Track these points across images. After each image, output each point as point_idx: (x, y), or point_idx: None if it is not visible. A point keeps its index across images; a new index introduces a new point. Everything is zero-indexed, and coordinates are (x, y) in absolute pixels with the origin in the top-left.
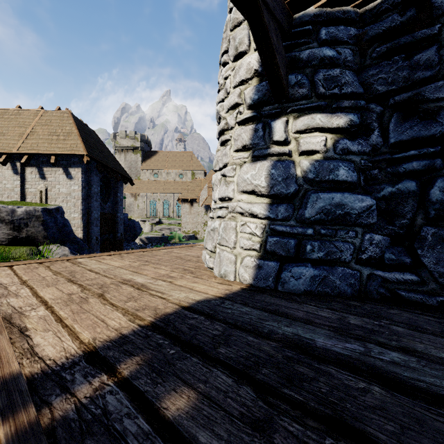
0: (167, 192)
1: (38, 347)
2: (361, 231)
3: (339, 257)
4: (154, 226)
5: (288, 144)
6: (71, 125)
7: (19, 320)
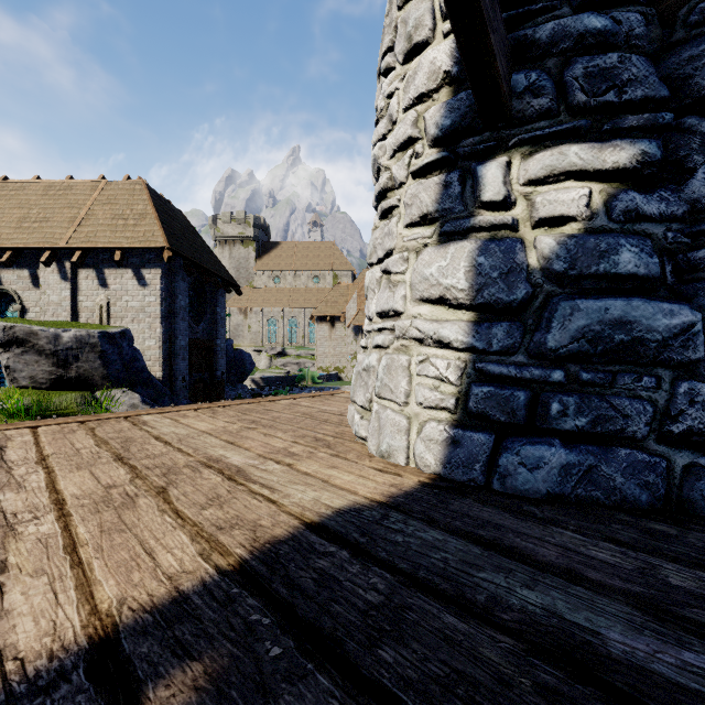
0: (294, 306)
1: (7, 618)
2: (670, 376)
3: (621, 427)
4: (274, 359)
5: (512, 207)
6: (146, 202)
7: (0, 545)
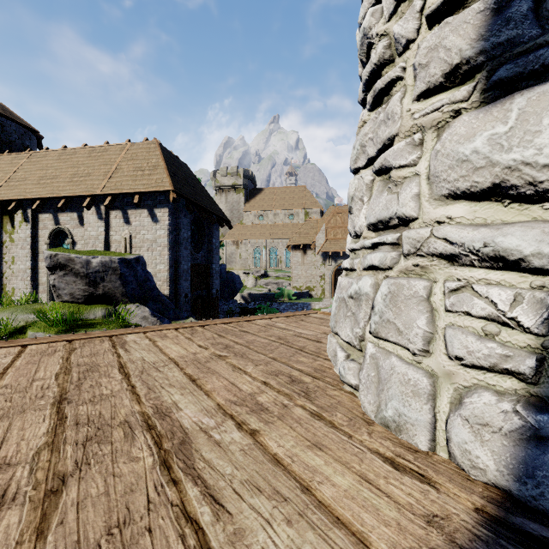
0: (274, 238)
1: None
2: None
3: None
4: (258, 280)
5: None
6: (158, 156)
7: None
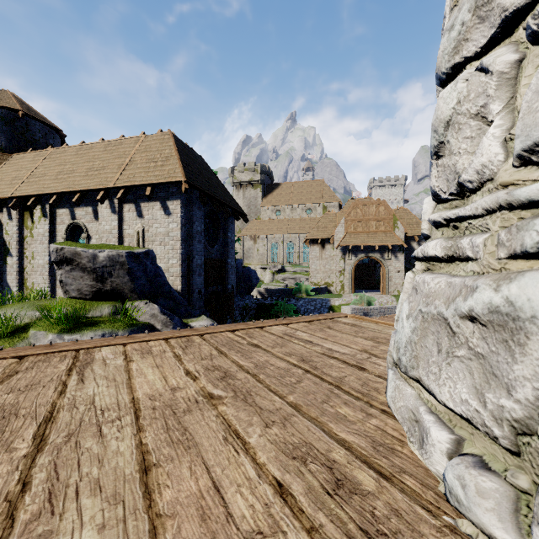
0: (291, 232)
1: None
2: None
3: None
4: (276, 275)
5: None
6: (171, 147)
7: None
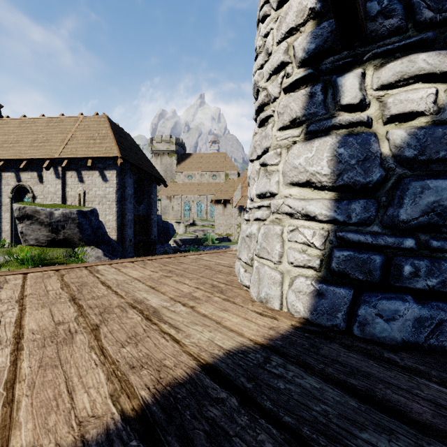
0: (201, 194)
1: None
2: None
3: None
4: (188, 228)
5: (366, 108)
6: (107, 128)
7: None
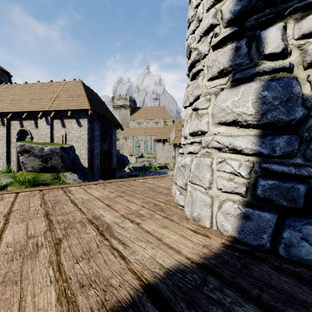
0: (147, 135)
1: None
2: None
3: None
4: (138, 159)
5: (287, 56)
6: (81, 89)
7: None
